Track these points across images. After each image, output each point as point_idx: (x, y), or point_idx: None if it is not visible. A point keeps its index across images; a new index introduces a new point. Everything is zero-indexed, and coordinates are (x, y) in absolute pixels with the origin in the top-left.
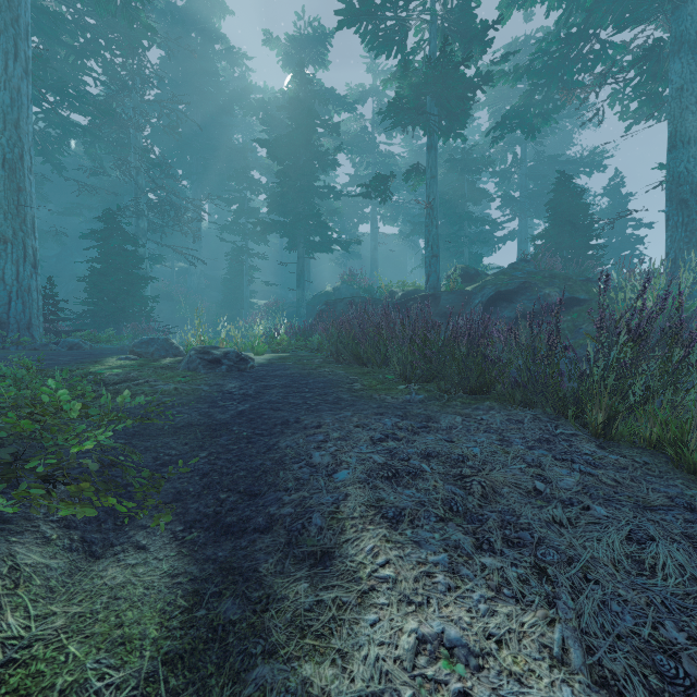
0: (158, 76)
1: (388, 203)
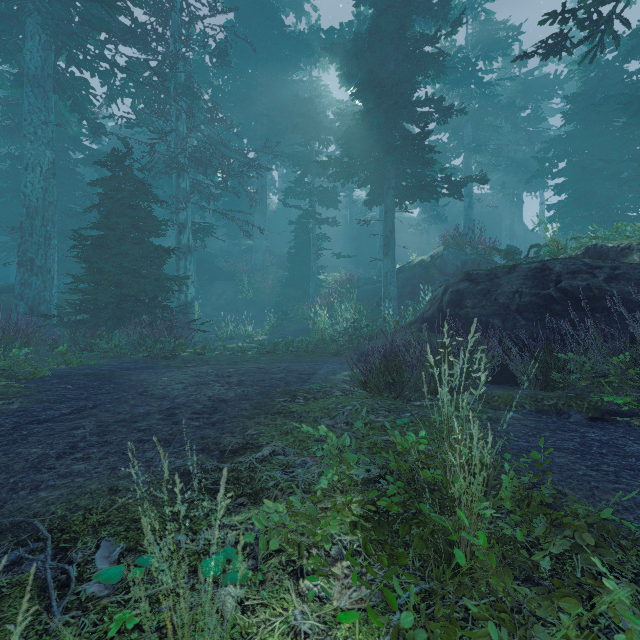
0: (208, 3)
1: (485, 148)
